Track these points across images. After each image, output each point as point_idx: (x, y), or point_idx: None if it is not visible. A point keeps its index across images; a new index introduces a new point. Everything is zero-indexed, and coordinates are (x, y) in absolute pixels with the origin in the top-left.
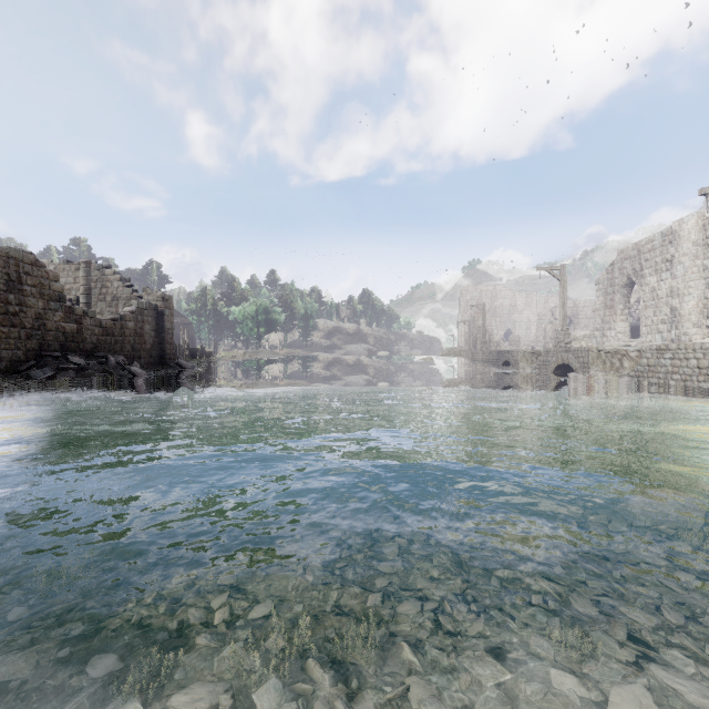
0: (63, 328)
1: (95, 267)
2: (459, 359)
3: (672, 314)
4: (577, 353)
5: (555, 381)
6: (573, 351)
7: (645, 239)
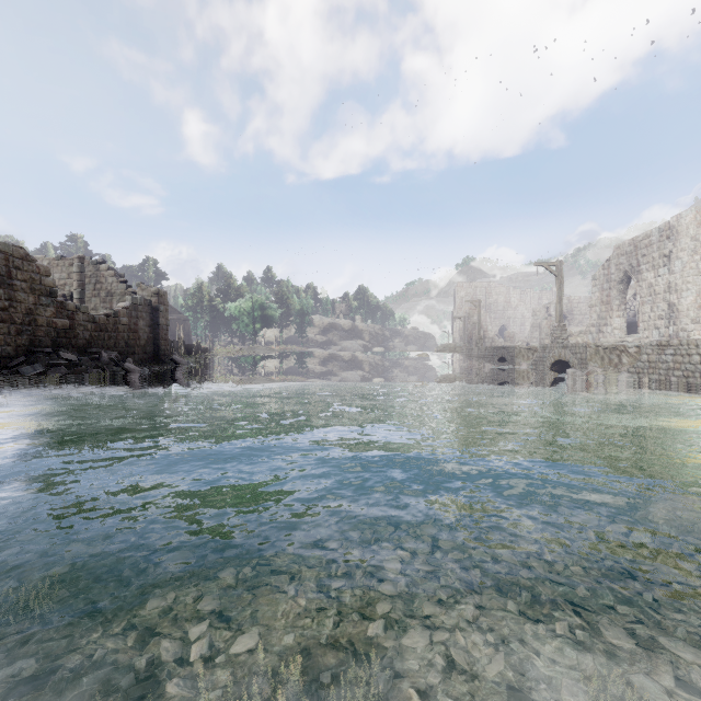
0: (55, 324)
1: (89, 262)
2: (454, 355)
3: (670, 309)
4: (575, 349)
5: (552, 377)
6: (570, 347)
7: (642, 235)
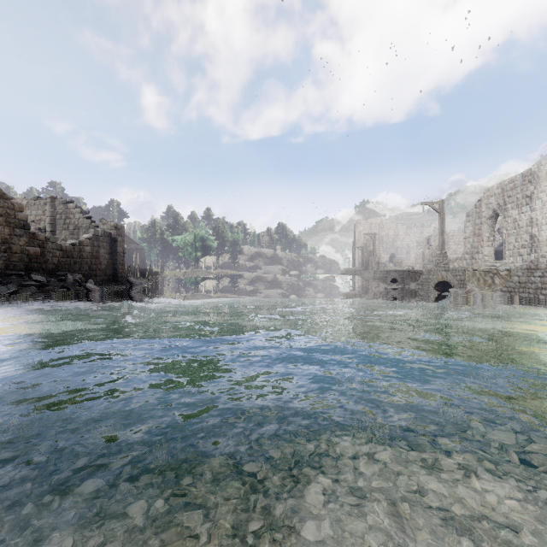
0: (27, 251)
1: (60, 202)
2: (354, 277)
3: (532, 240)
4: (455, 272)
5: (436, 295)
6: (451, 270)
7: (508, 180)
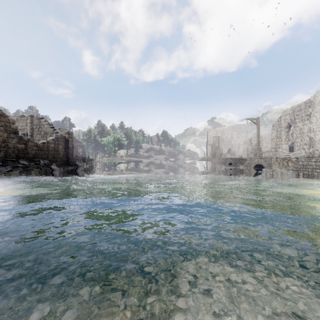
0: (17, 147)
1: (36, 118)
2: (207, 162)
3: (310, 140)
4: (266, 159)
5: (255, 172)
6: (263, 158)
7: (296, 105)
